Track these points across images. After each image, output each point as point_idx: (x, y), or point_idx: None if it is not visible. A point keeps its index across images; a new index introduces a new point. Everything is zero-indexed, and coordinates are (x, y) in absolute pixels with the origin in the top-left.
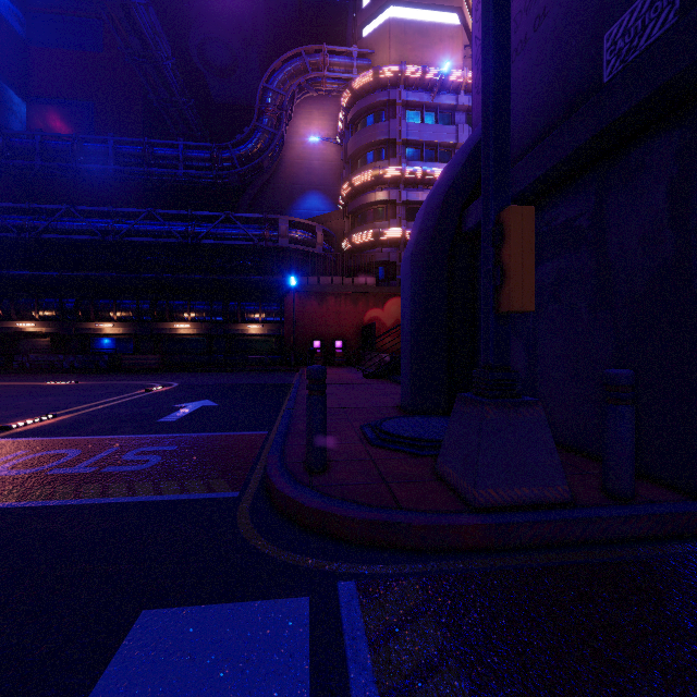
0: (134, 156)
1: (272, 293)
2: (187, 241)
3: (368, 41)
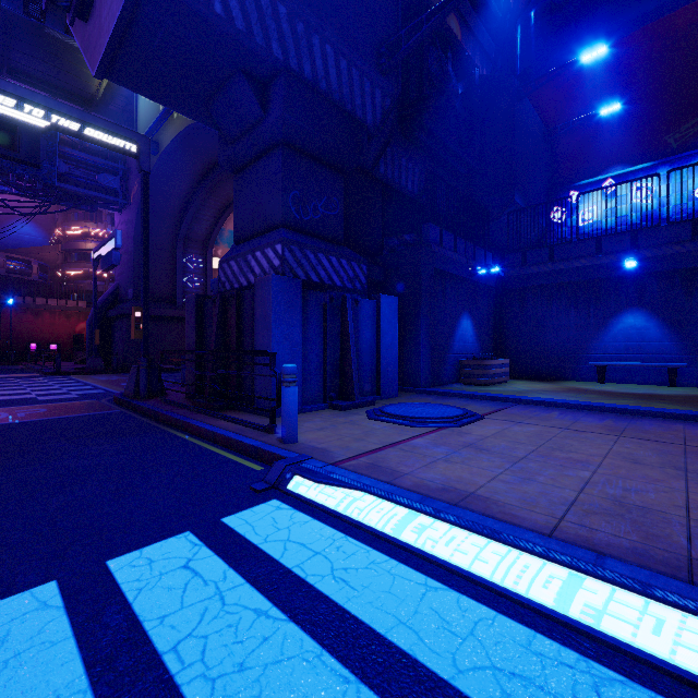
0: None
1: None
2: None
3: None
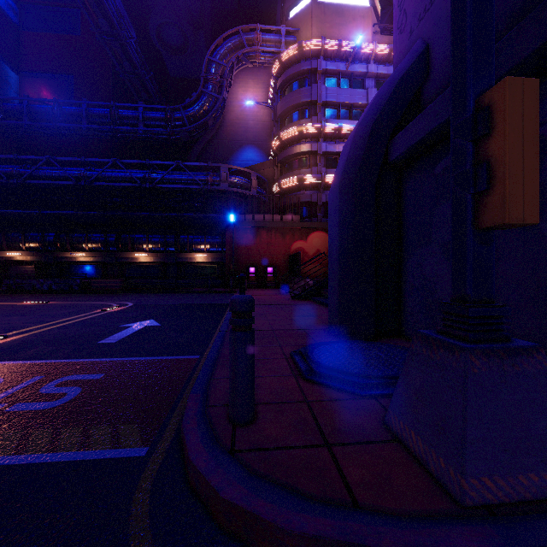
0: (103, 116)
1: (215, 228)
2: (145, 185)
3: (294, 21)
